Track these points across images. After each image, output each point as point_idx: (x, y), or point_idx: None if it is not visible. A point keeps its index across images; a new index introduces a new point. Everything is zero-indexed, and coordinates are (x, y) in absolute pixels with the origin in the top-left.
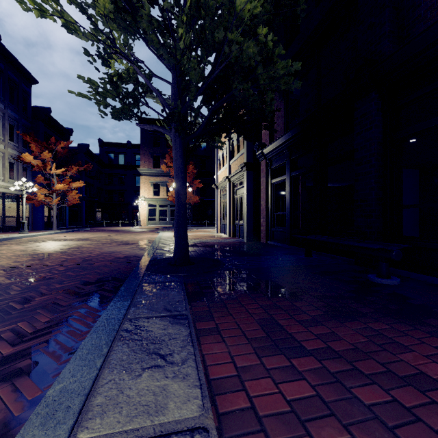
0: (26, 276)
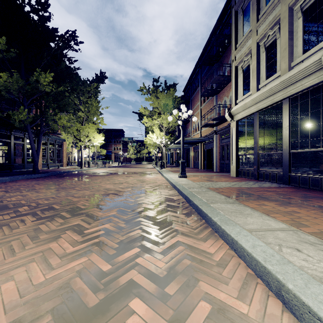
0: (81, 175)
